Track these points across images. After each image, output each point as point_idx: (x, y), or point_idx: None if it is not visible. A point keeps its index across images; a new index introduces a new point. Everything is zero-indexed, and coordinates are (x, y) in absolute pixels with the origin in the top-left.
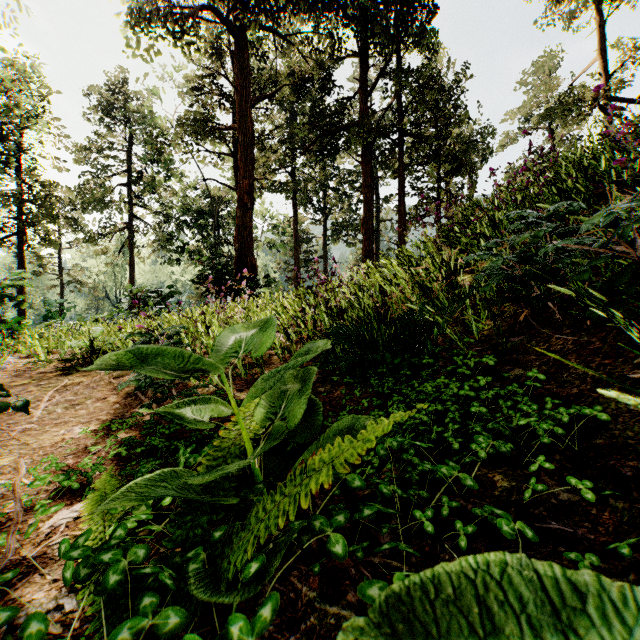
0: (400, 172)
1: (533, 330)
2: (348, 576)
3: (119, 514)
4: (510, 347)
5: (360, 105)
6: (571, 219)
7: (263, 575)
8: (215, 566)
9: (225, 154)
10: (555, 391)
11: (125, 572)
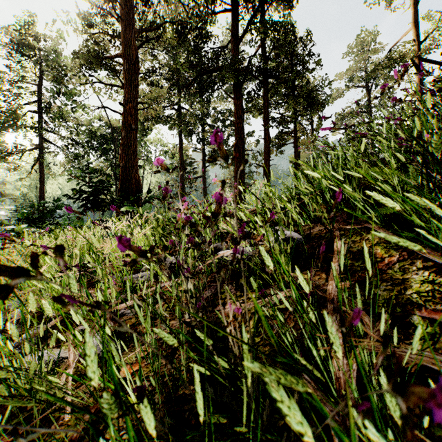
0: (266, 106)
1: None
2: None
3: None
4: None
5: (233, 50)
6: None
7: None
8: None
9: (117, 85)
10: None
11: None
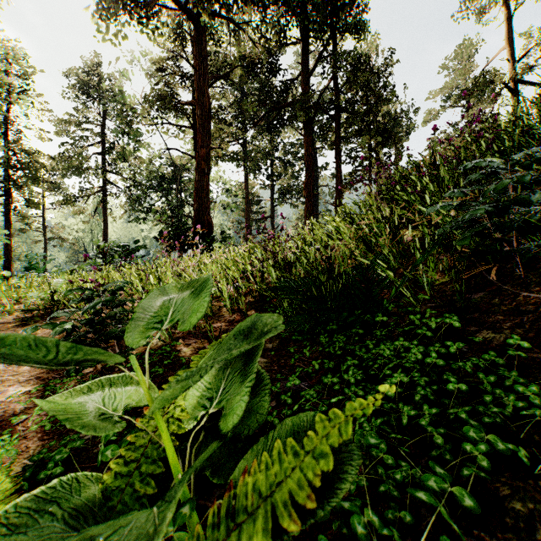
0: (337, 143)
1: (492, 286)
2: None
3: None
4: (470, 305)
5: (303, 85)
6: (532, 169)
7: None
8: None
9: (186, 127)
10: None
11: None
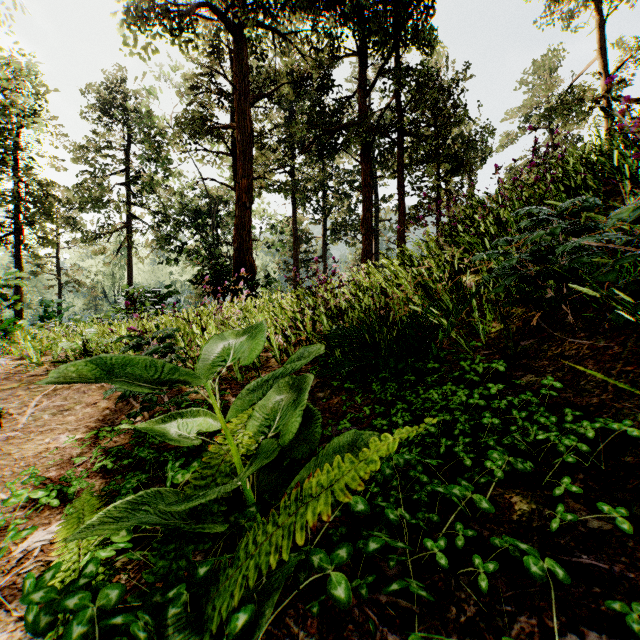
0: (400, 171)
1: (544, 333)
2: (351, 617)
3: (96, 540)
4: (520, 351)
5: (360, 104)
6: (584, 216)
7: (252, 626)
8: (198, 610)
9: (224, 153)
10: (572, 400)
11: (99, 610)
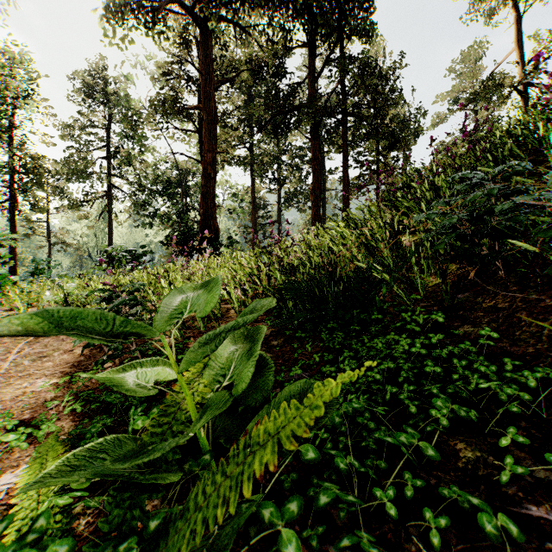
0: (344, 147)
1: (478, 287)
2: None
3: (56, 487)
4: (456, 304)
5: (309, 88)
6: (514, 180)
7: None
8: None
9: (191, 131)
10: (509, 349)
11: None
